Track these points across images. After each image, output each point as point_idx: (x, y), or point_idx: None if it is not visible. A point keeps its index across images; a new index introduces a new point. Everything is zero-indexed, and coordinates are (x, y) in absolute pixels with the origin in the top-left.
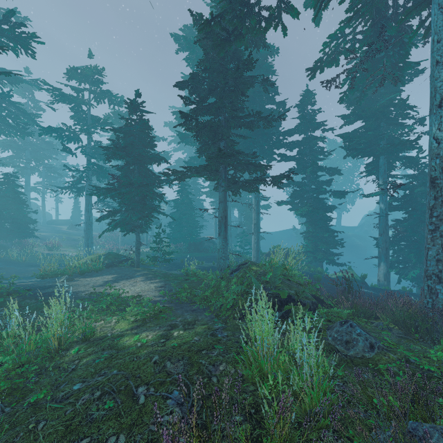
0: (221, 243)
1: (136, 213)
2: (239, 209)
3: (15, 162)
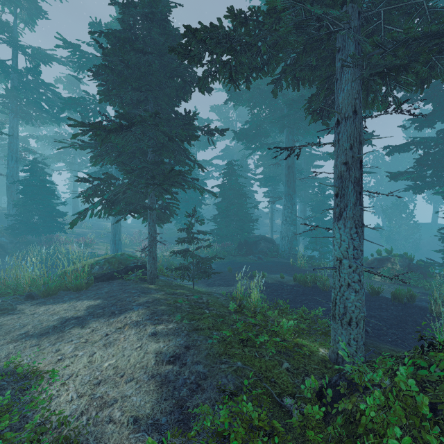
0: (348, 243)
1: (142, 180)
2: (302, 200)
3: (66, 159)
